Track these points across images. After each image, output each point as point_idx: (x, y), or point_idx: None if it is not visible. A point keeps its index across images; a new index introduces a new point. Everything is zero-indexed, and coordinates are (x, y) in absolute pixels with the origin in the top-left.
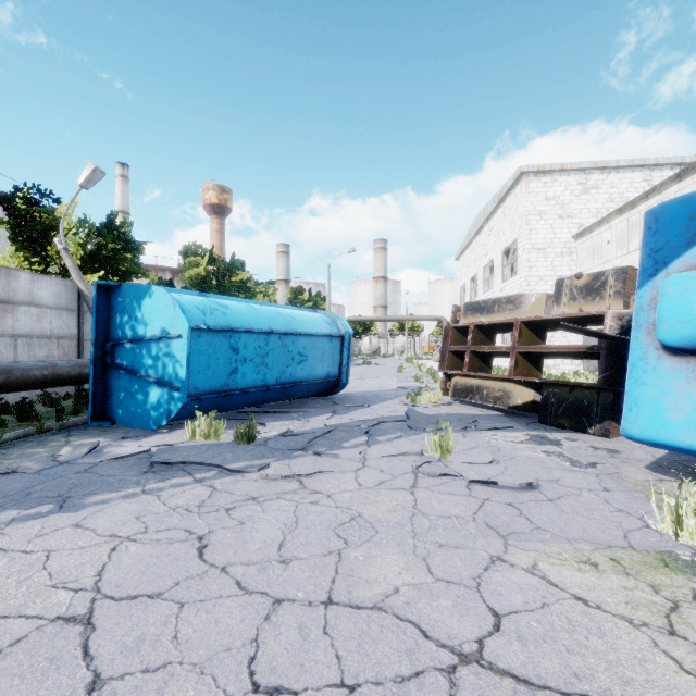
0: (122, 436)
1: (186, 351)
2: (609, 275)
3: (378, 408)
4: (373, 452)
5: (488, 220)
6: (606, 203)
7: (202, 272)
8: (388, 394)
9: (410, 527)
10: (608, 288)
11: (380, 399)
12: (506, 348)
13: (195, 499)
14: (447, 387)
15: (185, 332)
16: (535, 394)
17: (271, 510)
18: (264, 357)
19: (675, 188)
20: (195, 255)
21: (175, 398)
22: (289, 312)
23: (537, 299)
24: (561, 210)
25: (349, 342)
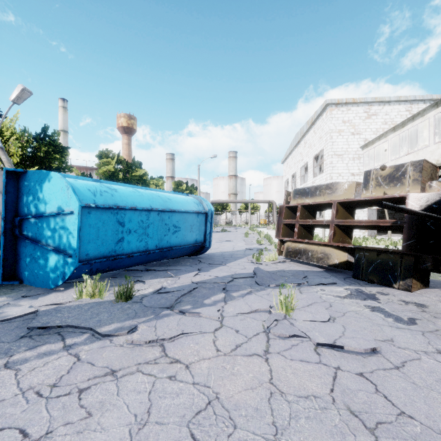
0: (22, 295)
1: (77, 225)
2: (408, 167)
3: (233, 265)
4: (229, 310)
5: (304, 136)
6: (382, 125)
7: (112, 169)
8: (239, 253)
9: (270, 417)
10: (407, 177)
11: (233, 258)
12: (326, 222)
13: (52, 375)
14: (281, 249)
15: (76, 209)
16: (348, 255)
17: (126, 391)
18: (146, 228)
19: (434, 112)
20: (107, 157)
21: (68, 263)
22: (167, 195)
23: (349, 186)
24: (353, 129)
25: (211, 217)
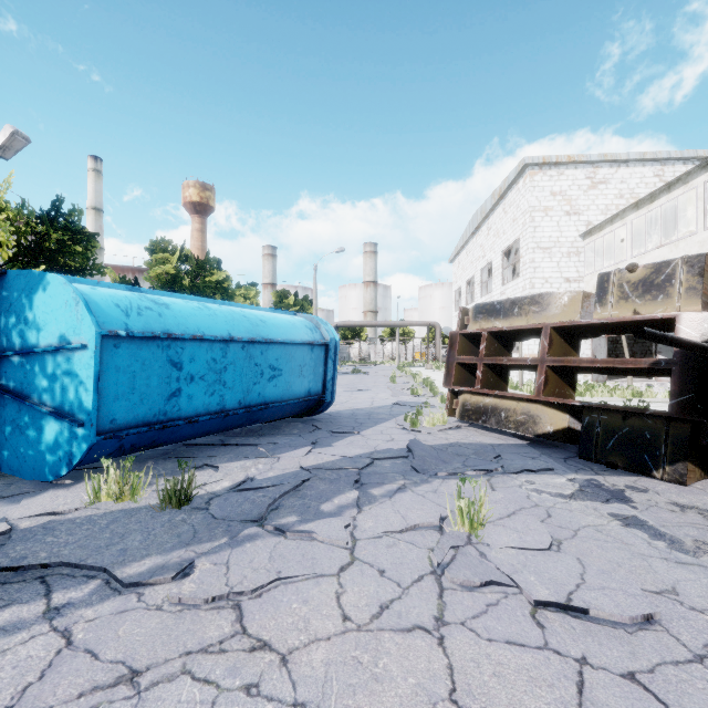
0: None
1: (93, 369)
2: (678, 266)
3: (371, 435)
4: (366, 525)
5: (487, 218)
6: (615, 200)
7: (171, 270)
8: (382, 412)
9: None
10: (677, 283)
11: (372, 421)
12: (532, 360)
13: (8, 685)
14: (453, 406)
15: (91, 340)
16: (570, 419)
17: None
18: (221, 373)
19: (705, 177)
20: (163, 251)
21: (78, 436)
22: (259, 314)
23: (571, 299)
24: (568, 206)
25: (335, 351)
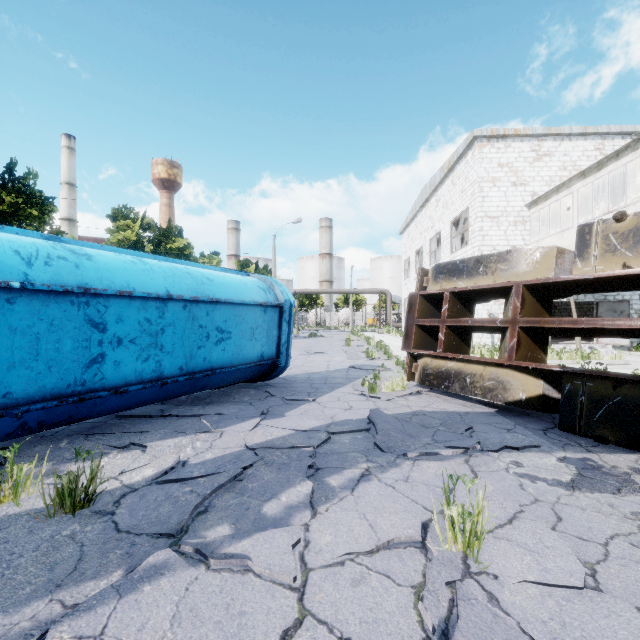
0: None
1: None
2: None
3: (328, 402)
4: (322, 539)
5: (435, 191)
6: (559, 172)
7: (132, 237)
8: (338, 376)
9: None
10: None
11: (328, 386)
12: (501, 322)
13: None
14: (412, 370)
15: None
16: (544, 385)
17: None
18: (157, 335)
19: None
20: (125, 218)
21: None
22: (206, 272)
23: (544, 255)
24: (515, 177)
25: (290, 313)
